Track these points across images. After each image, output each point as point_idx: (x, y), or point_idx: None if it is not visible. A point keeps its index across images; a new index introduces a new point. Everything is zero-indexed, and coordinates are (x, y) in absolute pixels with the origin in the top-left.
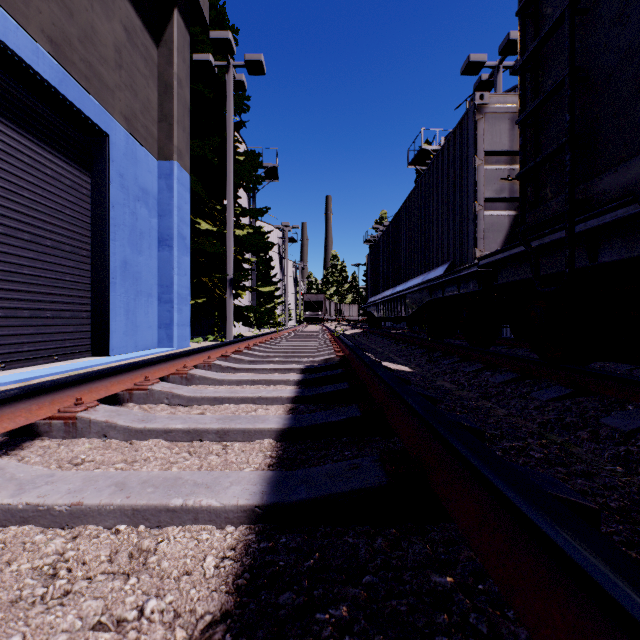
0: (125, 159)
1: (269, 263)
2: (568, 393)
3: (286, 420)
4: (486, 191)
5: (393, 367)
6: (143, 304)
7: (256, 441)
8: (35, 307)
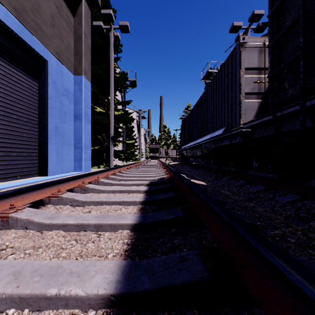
0: (56, 74)
1: (132, 129)
2: (298, 198)
3: (137, 217)
4: (246, 89)
5: (196, 182)
6: (66, 149)
7: (119, 231)
8: (7, 150)
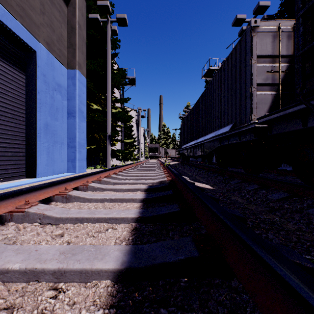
0: (46, 66)
1: (131, 128)
2: None
3: (125, 255)
4: (257, 79)
5: (201, 186)
6: (58, 148)
7: (93, 283)
8: None
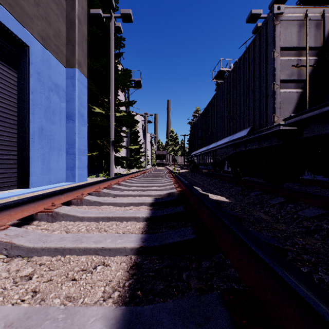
0: (41, 63)
1: (137, 134)
2: None
3: None
4: (281, 75)
5: (215, 198)
6: (55, 155)
7: None
8: None
